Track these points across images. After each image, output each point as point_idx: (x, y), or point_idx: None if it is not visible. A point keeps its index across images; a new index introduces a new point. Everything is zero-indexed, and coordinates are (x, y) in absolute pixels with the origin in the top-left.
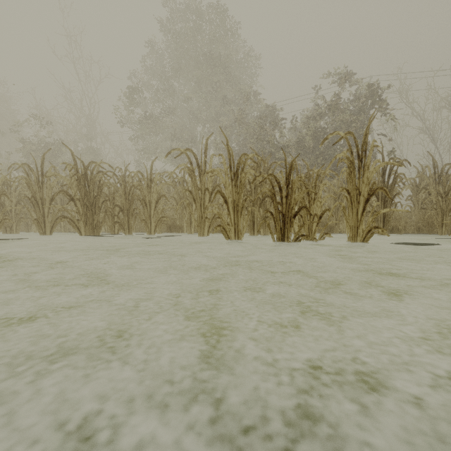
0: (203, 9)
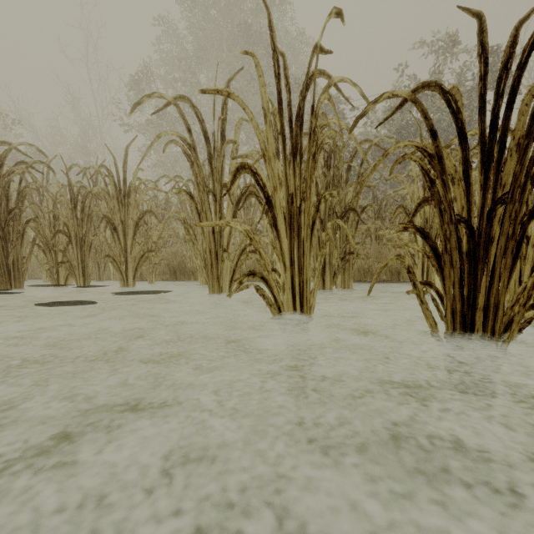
0: None
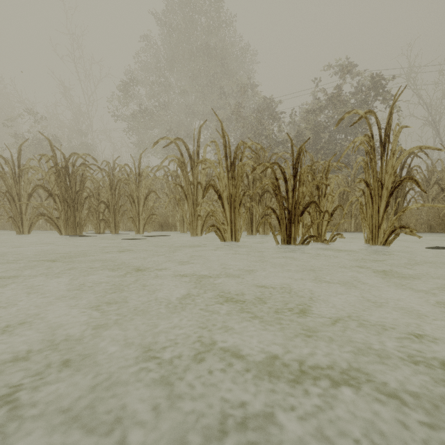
0: (199, 1)
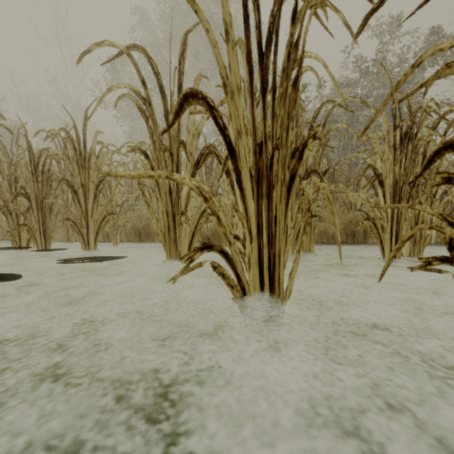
0: None
